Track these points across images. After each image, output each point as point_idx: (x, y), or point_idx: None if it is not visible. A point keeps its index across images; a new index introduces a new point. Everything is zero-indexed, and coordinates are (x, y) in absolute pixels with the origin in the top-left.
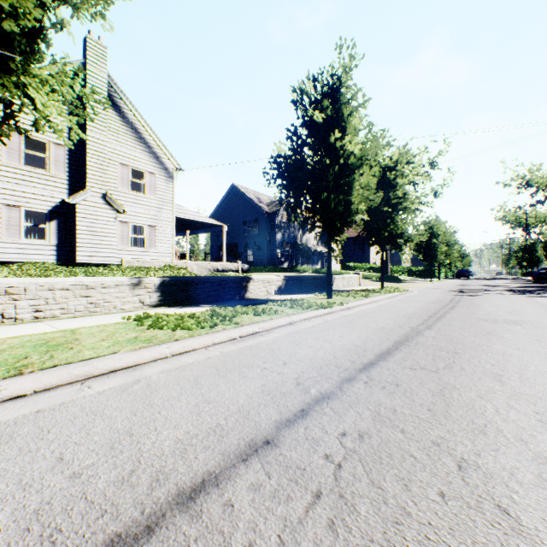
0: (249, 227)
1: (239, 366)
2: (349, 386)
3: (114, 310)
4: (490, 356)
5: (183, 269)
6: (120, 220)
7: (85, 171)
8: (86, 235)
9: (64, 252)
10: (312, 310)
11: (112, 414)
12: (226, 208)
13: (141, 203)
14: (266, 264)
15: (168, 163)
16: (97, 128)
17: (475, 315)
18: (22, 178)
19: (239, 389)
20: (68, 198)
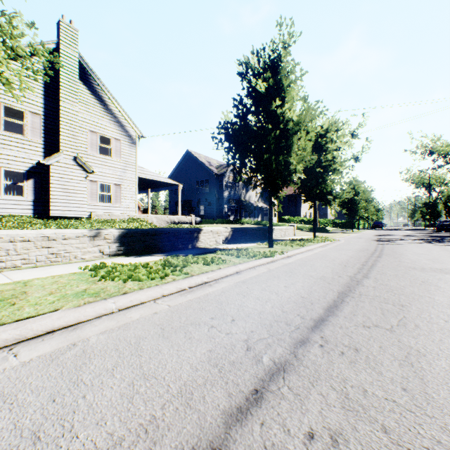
0: (201, 186)
1: (186, 323)
2: (305, 352)
3: (74, 260)
4: (438, 310)
5: (144, 221)
6: (90, 180)
7: (58, 137)
8: (59, 192)
9: (40, 207)
10: (256, 259)
11: (25, 399)
12: (182, 171)
13: (108, 165)
14: (215, 217)
15: (132, 131)
16: (69, 100)
17: (403, 263)
18: (2, 142)
19: (183, 357)
20: (43, 160)
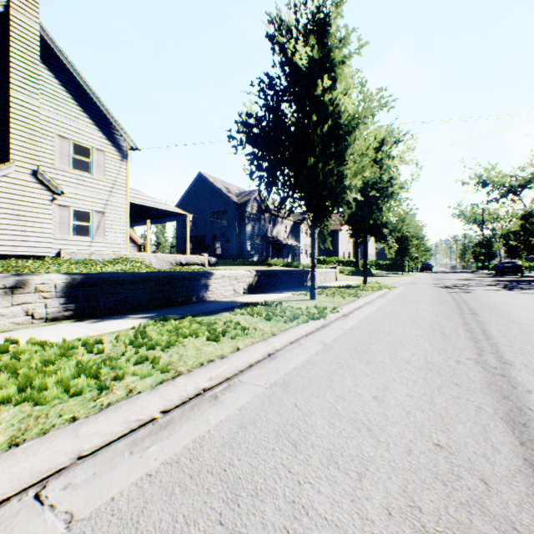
0: (218, 219)
1: None
2: None
3: None
4: None
5: (138, 262)
6: (59, 204)
7: (8, 140)
8: (9, 220)
9: None
10: (299, 324)
11: None
12: (193, 198)
13: (86, 185)
14: (235, 257)
15: (121, 140)
16: (25, 89)
17: (526, 327)
18: None
19: None
20: None
